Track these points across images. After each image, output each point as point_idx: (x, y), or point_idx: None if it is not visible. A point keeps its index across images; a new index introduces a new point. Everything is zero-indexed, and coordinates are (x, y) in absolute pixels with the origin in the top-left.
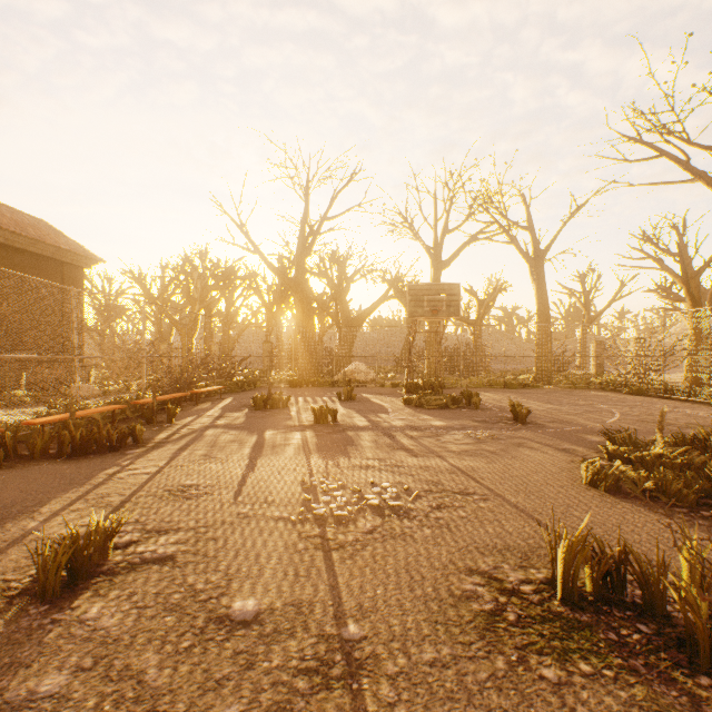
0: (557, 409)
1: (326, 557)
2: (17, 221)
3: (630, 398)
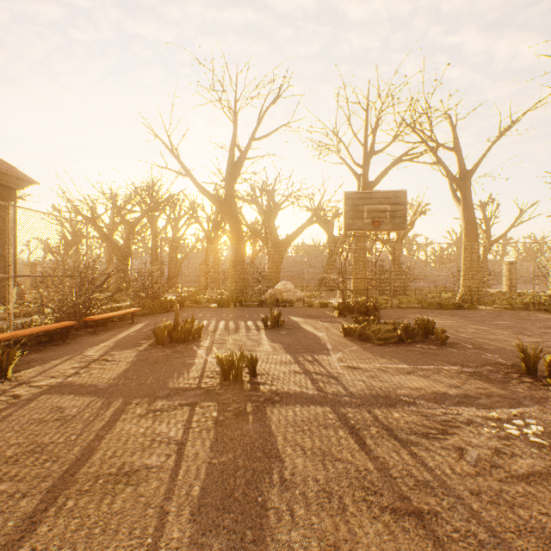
0: None
1: None
2: None
3: None
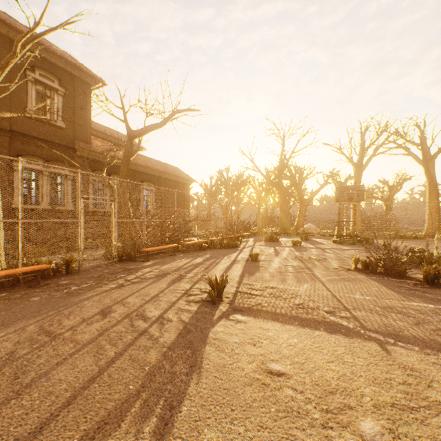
0: (417, 247)
1: (302, 263)
2: (172, 170)
3: None
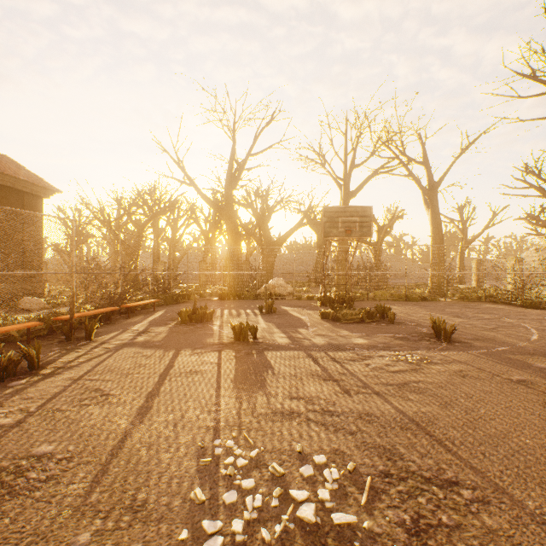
0: (470, 324)
1: None
2: None
3: (527, 311)
